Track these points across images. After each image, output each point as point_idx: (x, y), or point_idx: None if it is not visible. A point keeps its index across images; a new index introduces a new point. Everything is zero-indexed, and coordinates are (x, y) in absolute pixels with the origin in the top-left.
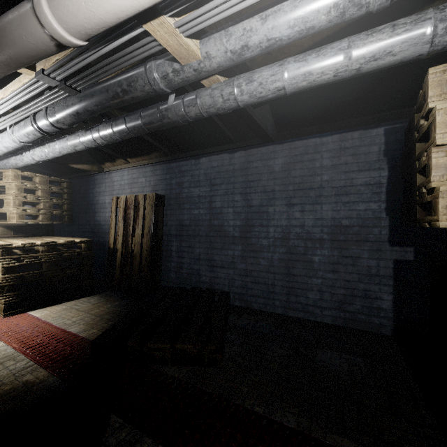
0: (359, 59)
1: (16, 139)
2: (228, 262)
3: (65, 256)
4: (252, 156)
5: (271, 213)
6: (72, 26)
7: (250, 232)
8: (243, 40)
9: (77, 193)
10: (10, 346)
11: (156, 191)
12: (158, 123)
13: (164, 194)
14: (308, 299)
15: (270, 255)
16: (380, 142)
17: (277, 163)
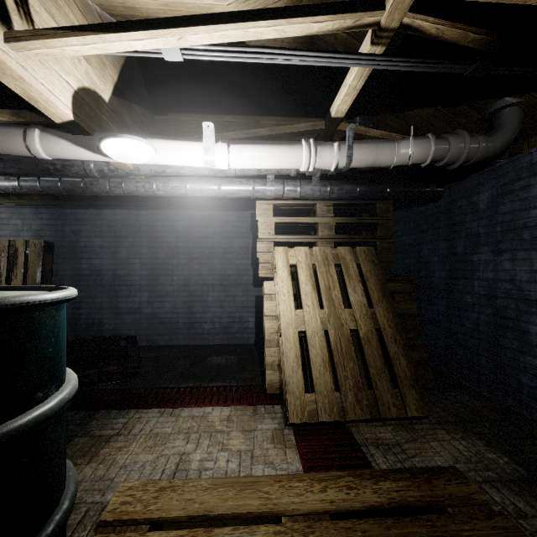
0: (225, 192)
1: None
2: (134, 308)
3: None
4: (158, 215)
5: (175, 265)
6: (55, 156)
7: (156, 281)
8: (163, 169)
9: None
10: None
11: (40, 236)
12: (81, 191)
13: (53, 241)
14: (204, 330)
15: (175, 299)
16: (249, 221)
17: (180, 225)
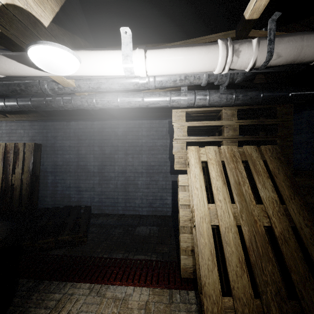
0: (147, 103)
1: None
2: (90, 187)
3: None
4: (105, 125)
5: (116, 158)
6: (2, 72)
7: (104, 169)
8: (98, 85)
9: None
10: None
11: (33, 140)
12: (44, 107)
13: (41, 143)
14: (135, 204)
15: (116, 182)
16: (167, 127)
17: (120, 131)
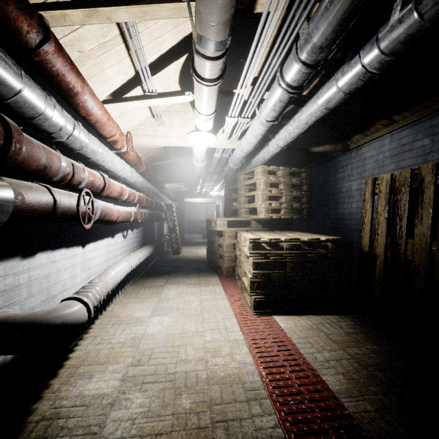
0: None
1: (263, 119)
2: None
3: (308, 257)
4: None
5: None
6: None
7: None
8: None
9: (314, 183)
10: (257, 367)
11: None
12: None
13: None
14: None
15: None
16: None
17: None
